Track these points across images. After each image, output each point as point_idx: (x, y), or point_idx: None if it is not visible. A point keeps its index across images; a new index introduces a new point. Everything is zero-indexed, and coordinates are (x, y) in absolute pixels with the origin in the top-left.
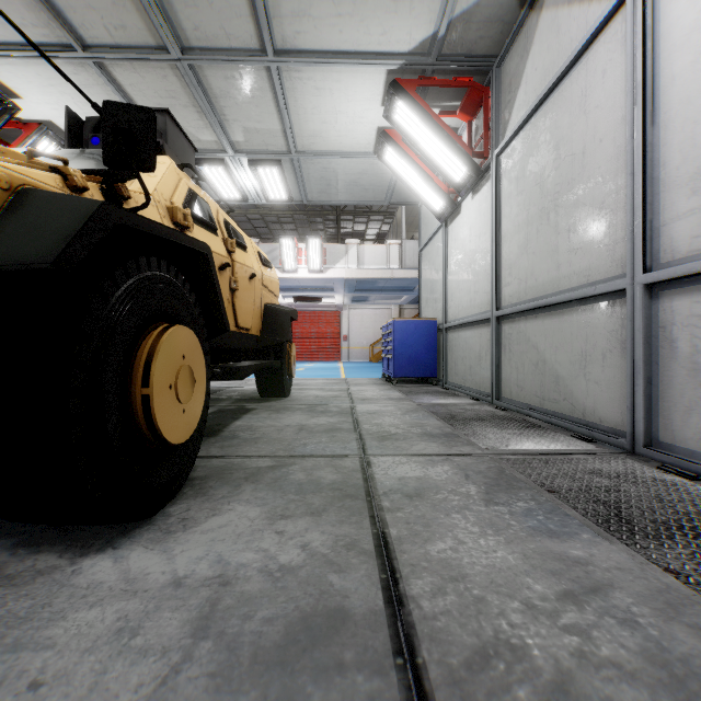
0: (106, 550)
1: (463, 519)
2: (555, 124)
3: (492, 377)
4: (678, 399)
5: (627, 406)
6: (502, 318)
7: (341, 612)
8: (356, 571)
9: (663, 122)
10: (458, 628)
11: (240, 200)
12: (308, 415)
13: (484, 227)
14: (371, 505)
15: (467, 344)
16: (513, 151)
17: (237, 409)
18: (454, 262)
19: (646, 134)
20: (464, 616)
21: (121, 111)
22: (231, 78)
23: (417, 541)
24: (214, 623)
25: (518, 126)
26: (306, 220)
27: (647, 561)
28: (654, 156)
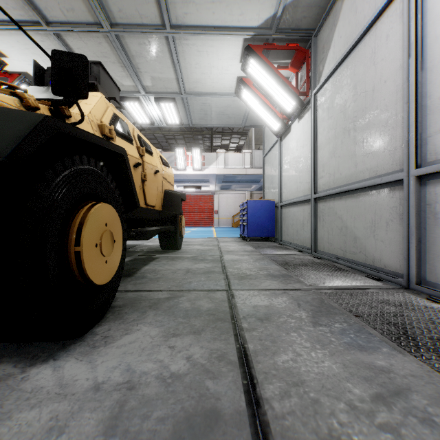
0: (49, 361)
1: (299, 337)
2: (354, 72)
3: (311, 237)
4: (439, 252)
5: (403, 257)
6: (318, 199)
7: (214, 412)
8: (225, 377)
9: (428, 67)
10: (301, 425)
11: (149, 124)
12: (192, 262)
13: (306, 140)
14: (235, 326)
15: (294, 216)
16: (325, 91)
17: (146, 258)
18: (286, 163)
19: (417, 76)
20: (305, 415)
21: (63, 56)
22: (143, 44)
23: (268, 354)
24: (121, 422)
25: (329, 74)
26: (191, 138)
27: (432, 369)
28: (422, 90)
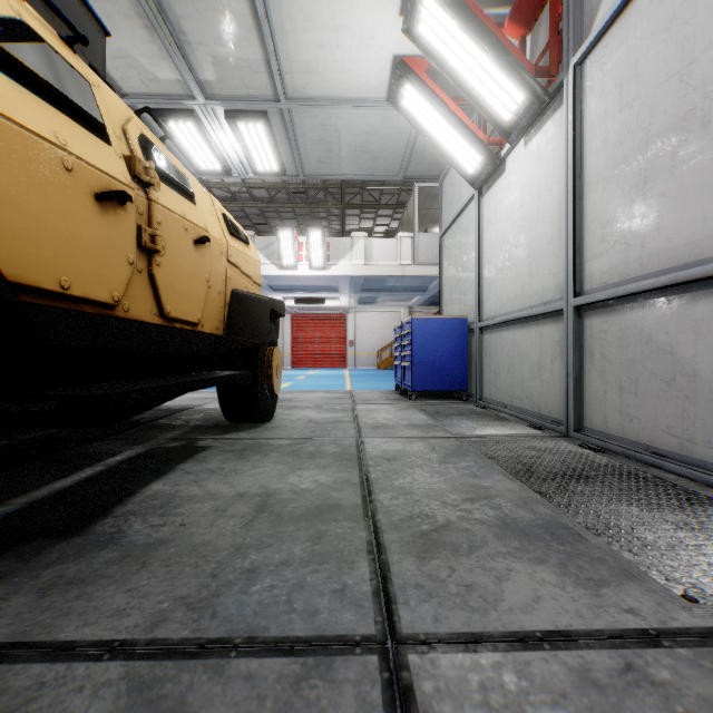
0: None
1: None
2: None
3: (567, 396)
4: None
5: None
6: (585, 307)
7: None
8: None
9: None
10: None
11: (221, 173)
12: (286, 464)
13: (549, 179)
14: None
15: (516, 348)
16: (610, 45)
17: (179, 448)
18: (493, 240)
19: None
20: None
21: None
22: None
23: None
24: None
25: None
26: (308, 216)
27: None
28: None
